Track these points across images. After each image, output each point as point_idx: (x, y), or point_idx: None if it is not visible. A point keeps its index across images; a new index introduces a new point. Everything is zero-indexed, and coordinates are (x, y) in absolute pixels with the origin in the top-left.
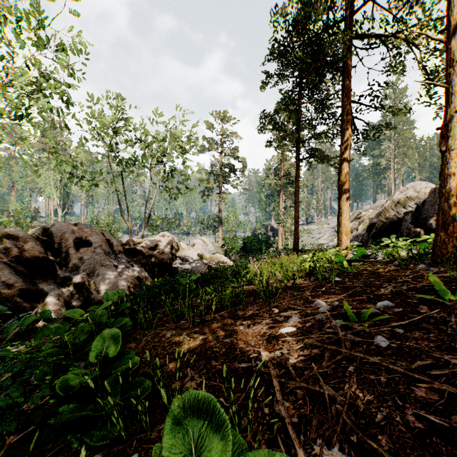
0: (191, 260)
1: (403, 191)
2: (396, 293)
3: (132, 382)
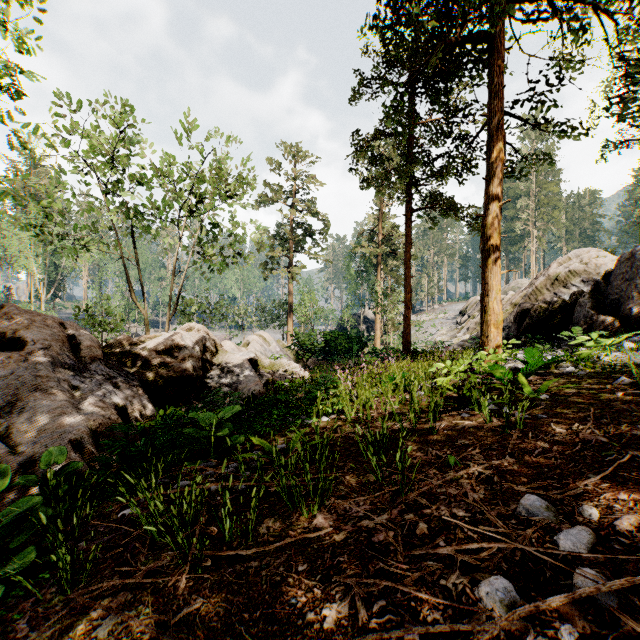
0: (238, 370)
1: (562, 262)
2: None
3: None
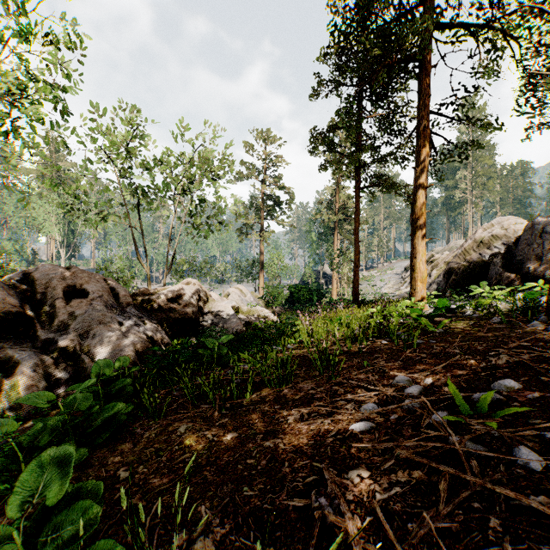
0: (224, 314)
1: (487, 228)
2: (516, 366)
3: (93, 548)
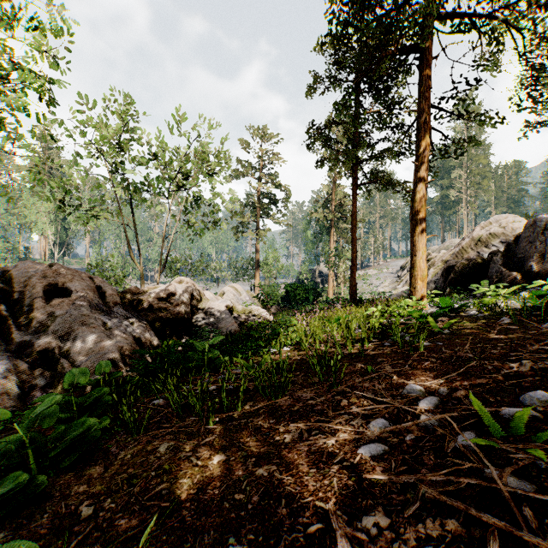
0: (218, 314)
1: (484, 226)
2: (543, 374)
3: None
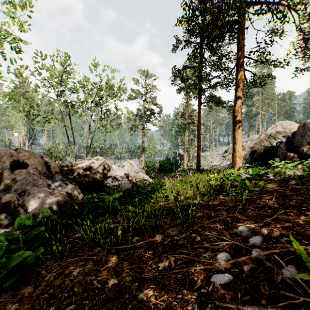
0: (119, 178)
1: (273, 127)
2: None
3: None
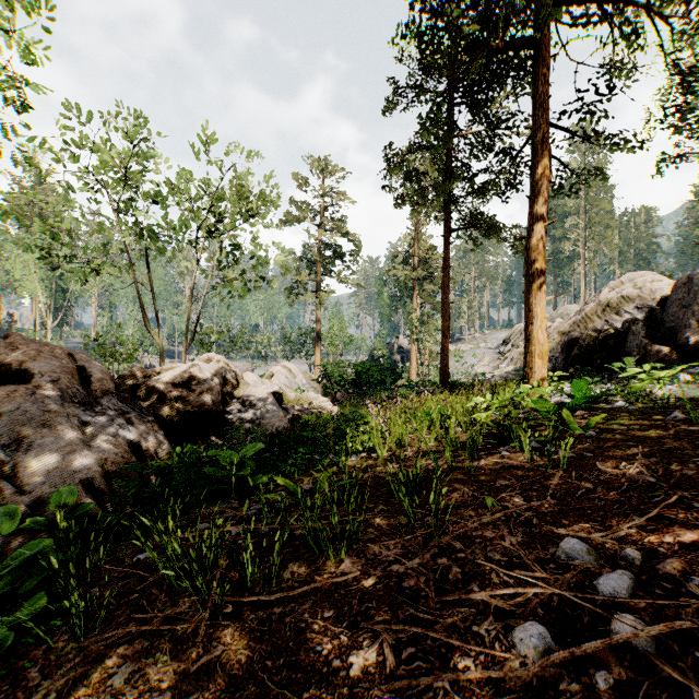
0: (261, 404)
1: (614, 286)
2: None
3: None
